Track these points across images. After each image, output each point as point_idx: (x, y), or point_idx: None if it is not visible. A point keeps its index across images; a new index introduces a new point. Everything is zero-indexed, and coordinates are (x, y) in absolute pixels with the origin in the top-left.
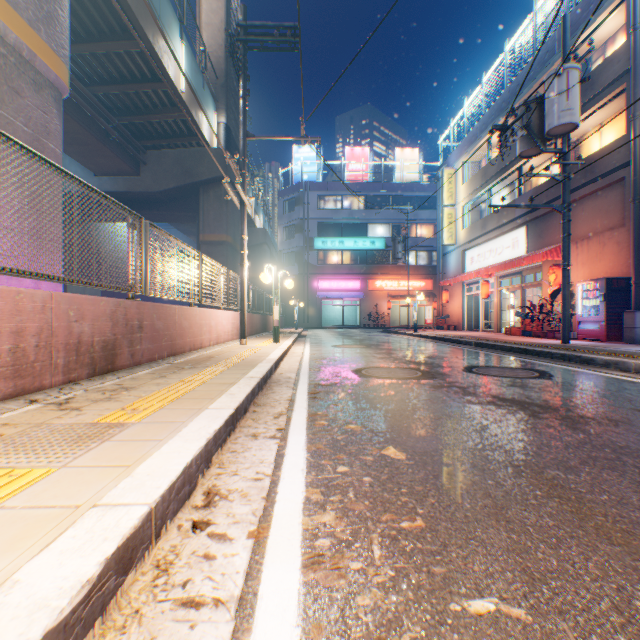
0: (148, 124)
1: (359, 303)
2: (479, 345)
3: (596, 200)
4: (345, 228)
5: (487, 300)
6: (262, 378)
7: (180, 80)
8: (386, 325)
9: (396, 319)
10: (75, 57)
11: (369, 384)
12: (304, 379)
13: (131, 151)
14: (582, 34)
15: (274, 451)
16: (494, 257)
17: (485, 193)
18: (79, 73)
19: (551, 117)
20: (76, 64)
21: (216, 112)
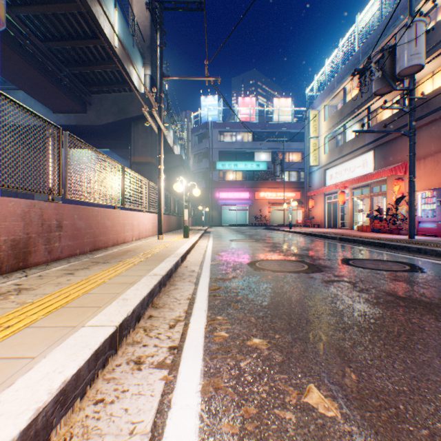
0: (92, 74)
1: (248, 208)
2: (343, 239)
3: (431, 129)
4: (238, 155)
5: (342, 206)
6: (165, 275)
7: (114, 38)
8: (267, 224)
9: (274, 220)
10: (32, 18)
11: (265, 278)
12: (206, 272)
13: (79, 94)
14: (420, 3)
15: (156, 399)
16: (348, 174)
17: (341, 127)
18: (36, 31)
19: (402, 60)
20: (33, 24)
21: (143, 66)
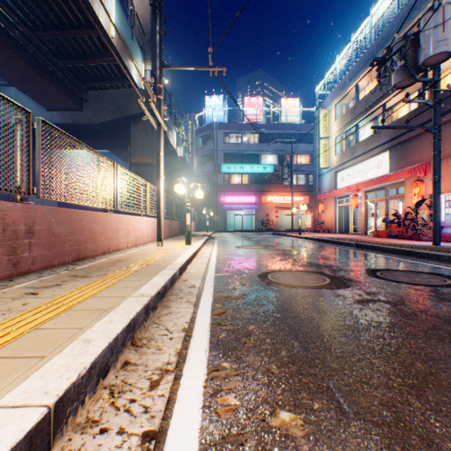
0: (88, 68)
1: (254, 213)
2: (360, 246)
3: None
4: (244, 157)
5: (354, 210)
6: (155, 295)
7: (110, 28)
8: (274, 229)
9: (282, 225)
10: (20, 4)
11: (281, 297)
12: (209, 288)
13: (74, 90)
14: None
15: None
16: (361, 176)
17: (353, 127)
18: (25, 20)
19: (427, 48)
20: (21, 11)
21: (144, 61)
